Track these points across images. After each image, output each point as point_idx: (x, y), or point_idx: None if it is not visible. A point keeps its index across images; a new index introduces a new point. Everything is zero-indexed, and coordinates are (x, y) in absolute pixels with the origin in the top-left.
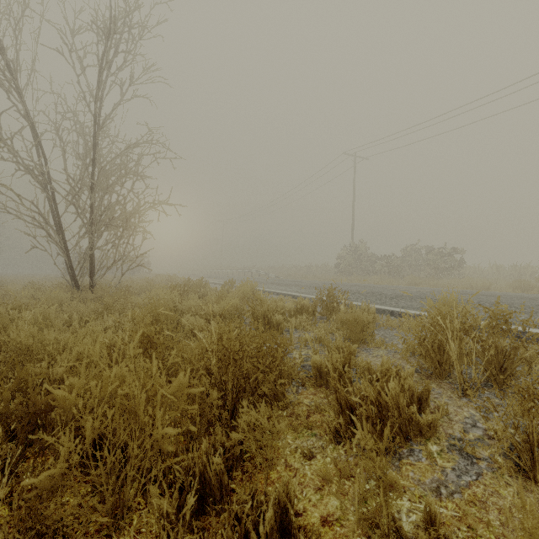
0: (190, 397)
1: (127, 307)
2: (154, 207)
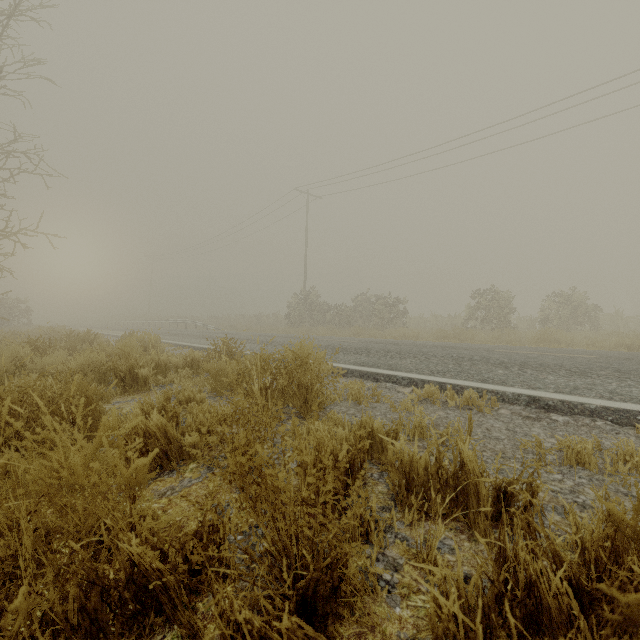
0: None
1: None
2: (7, 236)
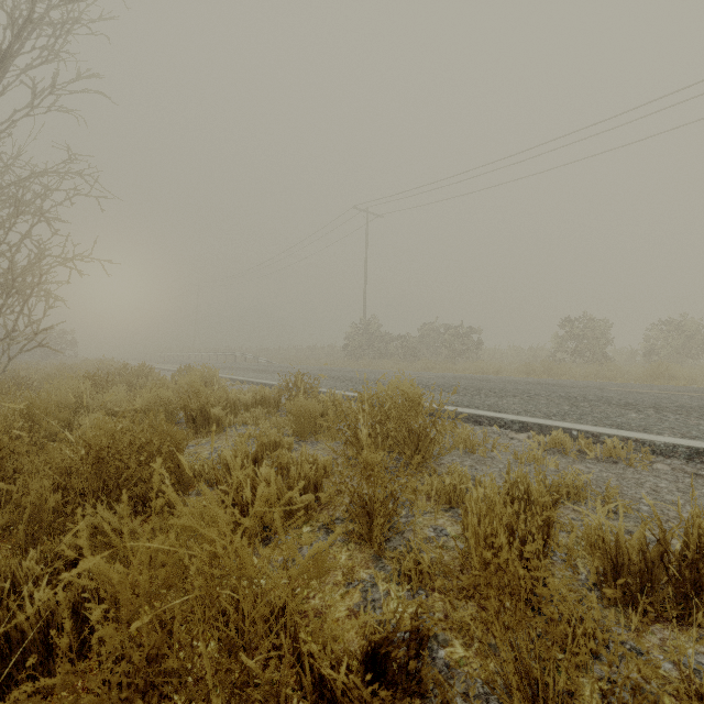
0: (23, 505)
1: (3, 406)
2: (63, 262)
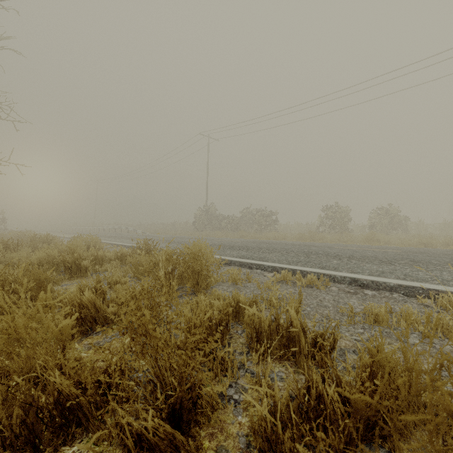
0: None
1: None
2: None
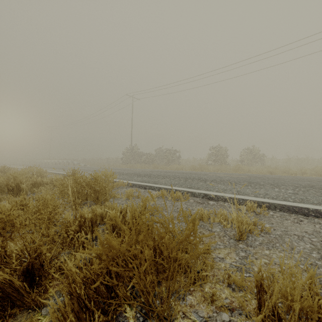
0: None
1: None
2: None
